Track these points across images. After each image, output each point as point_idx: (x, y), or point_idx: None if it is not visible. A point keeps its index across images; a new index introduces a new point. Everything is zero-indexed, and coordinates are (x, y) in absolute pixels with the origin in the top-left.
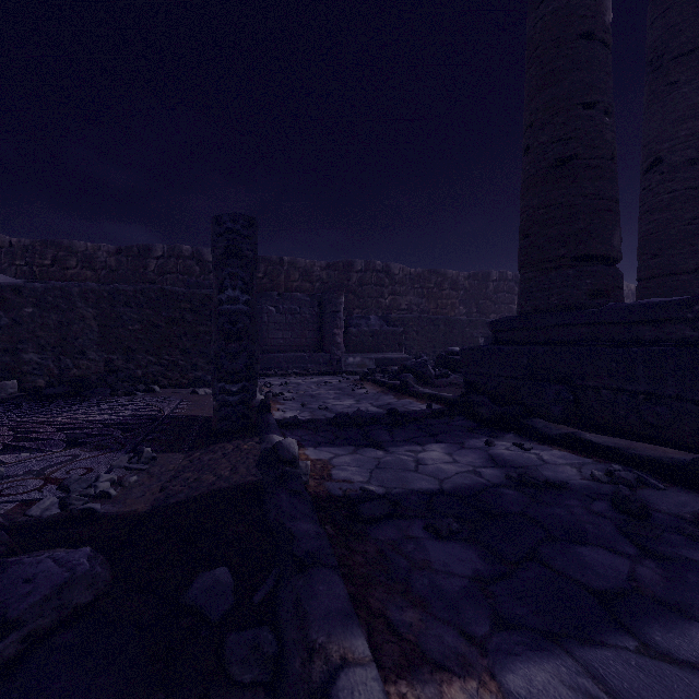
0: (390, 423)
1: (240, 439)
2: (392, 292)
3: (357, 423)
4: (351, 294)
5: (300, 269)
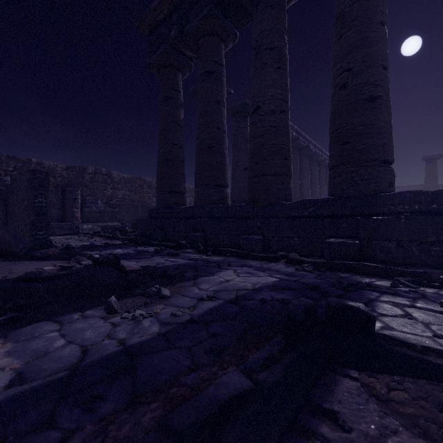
0: (105, 246)
1: (48, 249)
2: (113, 187)
3: (91, 247)
4: (84, 187)
5: (46, 168)
